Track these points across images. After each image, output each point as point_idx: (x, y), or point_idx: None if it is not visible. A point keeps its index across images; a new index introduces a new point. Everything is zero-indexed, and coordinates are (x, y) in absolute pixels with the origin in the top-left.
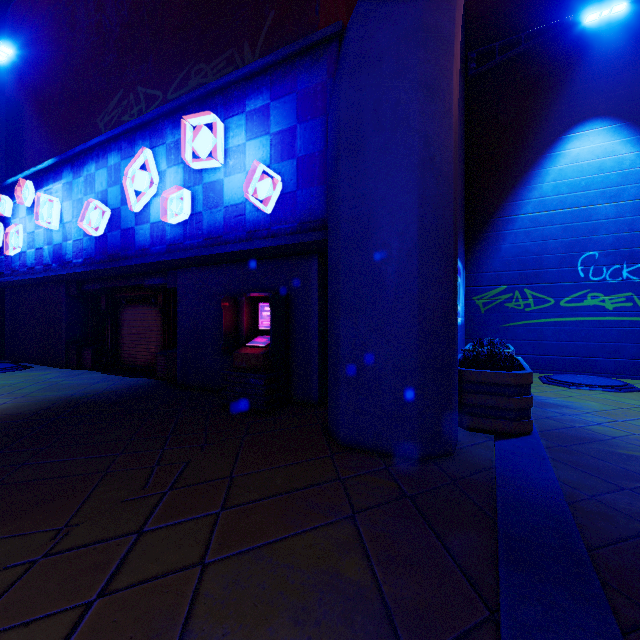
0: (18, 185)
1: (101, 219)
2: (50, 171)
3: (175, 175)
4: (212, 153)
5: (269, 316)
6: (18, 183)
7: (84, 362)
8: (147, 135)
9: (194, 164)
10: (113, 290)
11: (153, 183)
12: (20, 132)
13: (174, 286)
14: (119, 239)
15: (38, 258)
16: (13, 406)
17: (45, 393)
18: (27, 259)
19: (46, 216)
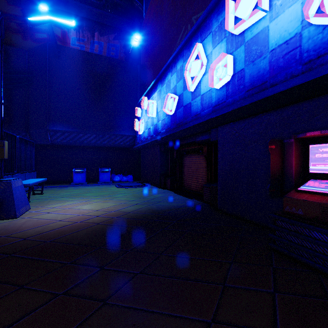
0: (142, 101)
1: (173, 104)
2: (152, 88)
3: (219, 51)
4: (254, 9)
5: (327, 158)
6: (142, 100)
7: (167, 185)
8: (198, 35)
9: (236, 29)
10: (179, 147)
11: (202, 66)
12: (144, 79)
13: (215, 139)
14: (182, 113)
15: (148, 133)
16: (132, 211)
17: (147, 203)
18: (145, 134)
19: (151, 111)
